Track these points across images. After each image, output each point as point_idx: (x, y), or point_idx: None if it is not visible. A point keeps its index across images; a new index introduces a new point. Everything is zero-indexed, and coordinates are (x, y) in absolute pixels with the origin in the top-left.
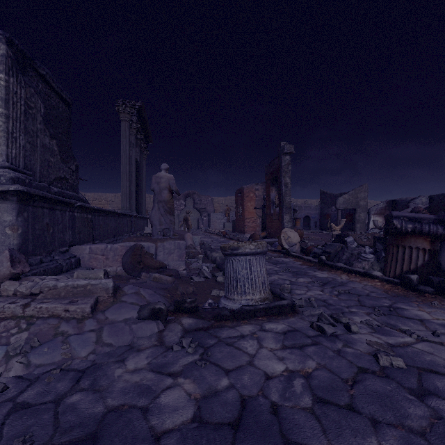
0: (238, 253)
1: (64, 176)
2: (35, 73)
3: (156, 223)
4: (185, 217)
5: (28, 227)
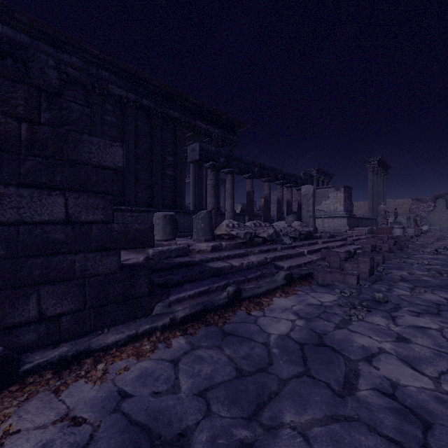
0: (393, 227)
1: (350, 209)
2: (346, 188)
3: (379, 222)
4: (414, 219)
5: (347, 222)
